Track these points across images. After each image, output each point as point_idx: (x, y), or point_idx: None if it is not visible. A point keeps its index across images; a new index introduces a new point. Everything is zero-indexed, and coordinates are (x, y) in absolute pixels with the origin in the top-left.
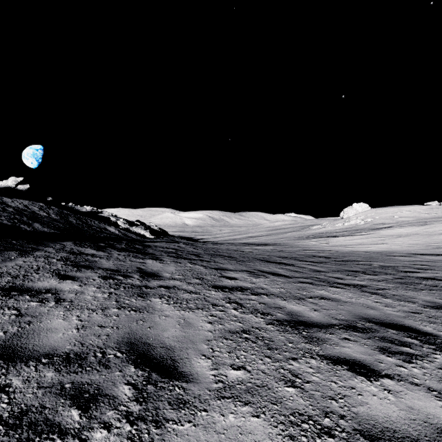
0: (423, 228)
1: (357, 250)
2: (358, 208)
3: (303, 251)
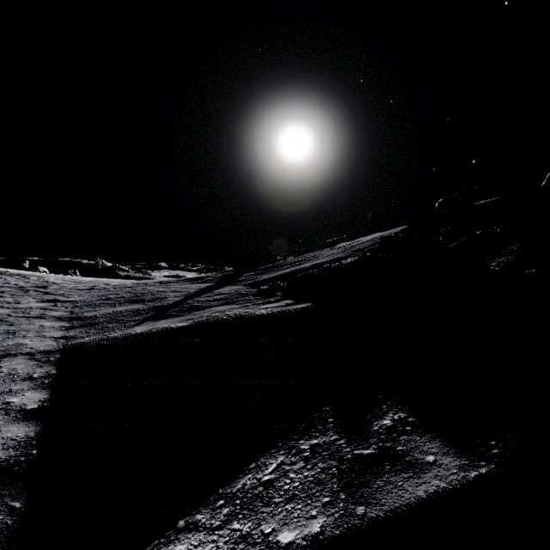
0: None
1: None
2: None
3: None
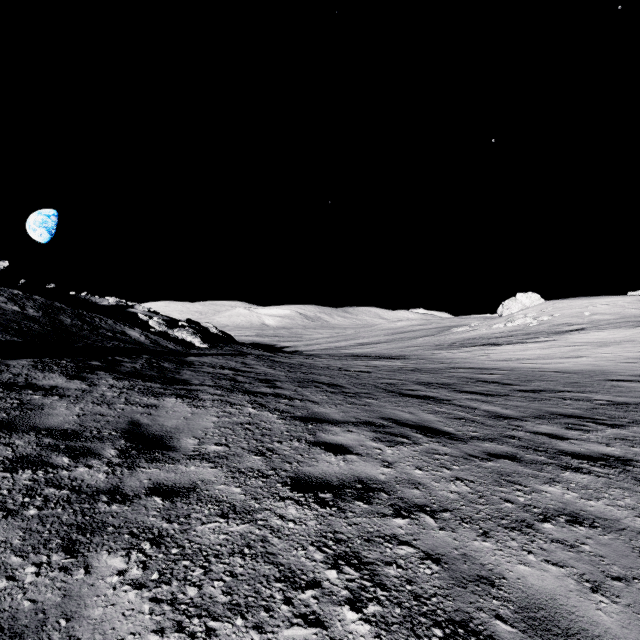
0: (638, 331)
1: (543, 368)
2: (525, 300)
3: (453, 369)
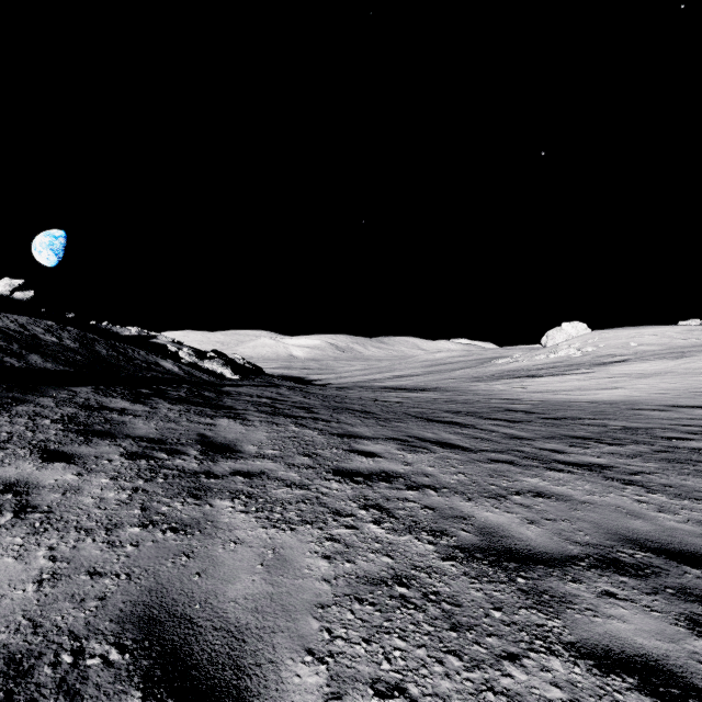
0: (680, 362)
1: (575, 399)
2: (571, 330)
3: (486, 400)
